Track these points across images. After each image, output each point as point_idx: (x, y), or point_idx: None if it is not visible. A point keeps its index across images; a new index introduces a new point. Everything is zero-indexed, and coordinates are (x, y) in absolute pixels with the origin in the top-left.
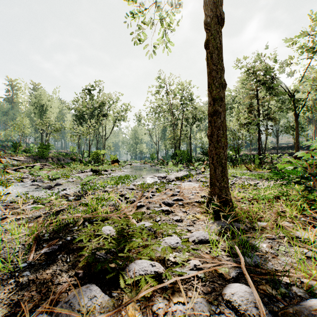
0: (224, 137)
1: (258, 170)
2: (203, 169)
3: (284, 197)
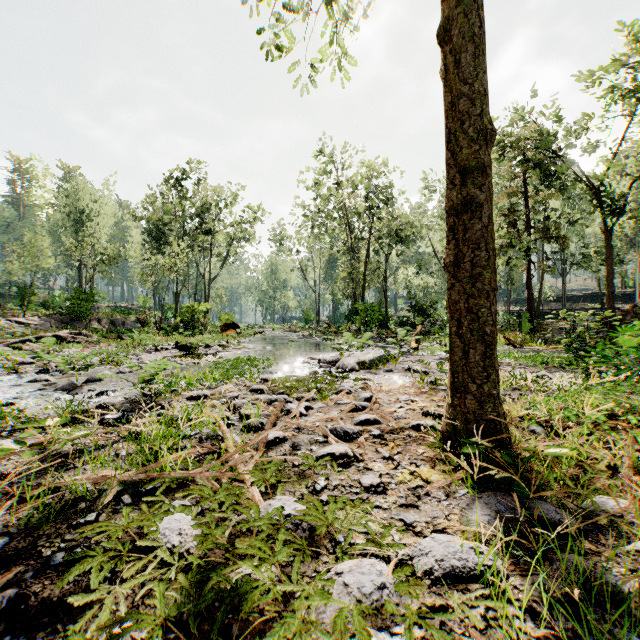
0: (490, 269)
1: (532, 344)
2: (414, 343)
3: (630, 417)
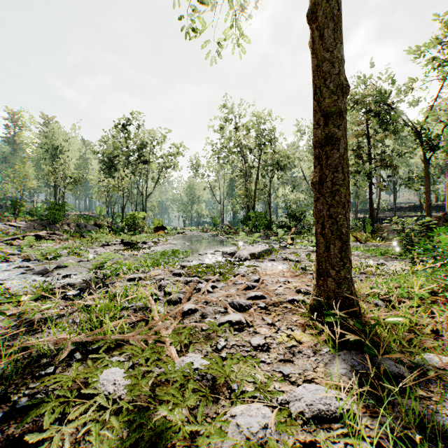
0: (345, 186)
1: (373, 241)
2: (290, 240)
3: (447, 294)
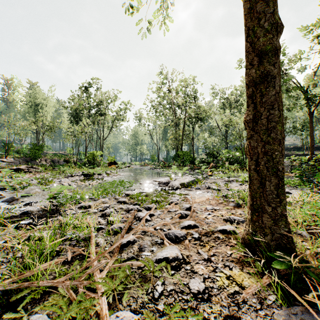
0: (280, 123)
1: None
2: (209, 172)
3: None
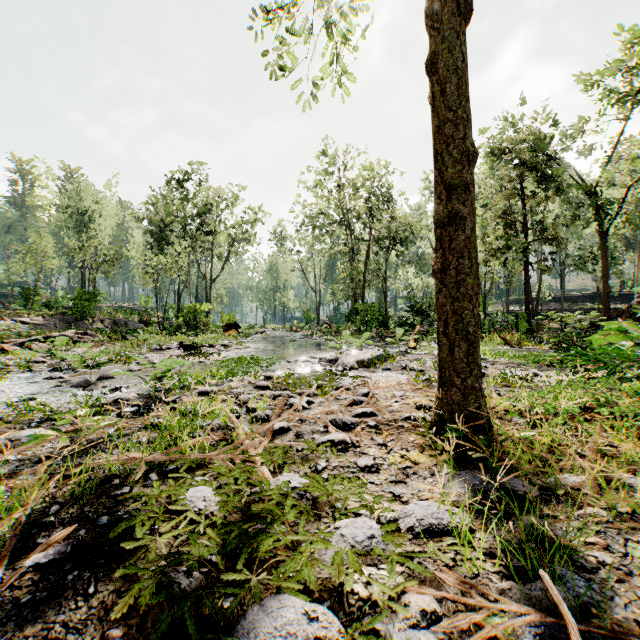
0: (473, 275)
1: (528, 344)
2: (413, 343)
3: (604, 409)
